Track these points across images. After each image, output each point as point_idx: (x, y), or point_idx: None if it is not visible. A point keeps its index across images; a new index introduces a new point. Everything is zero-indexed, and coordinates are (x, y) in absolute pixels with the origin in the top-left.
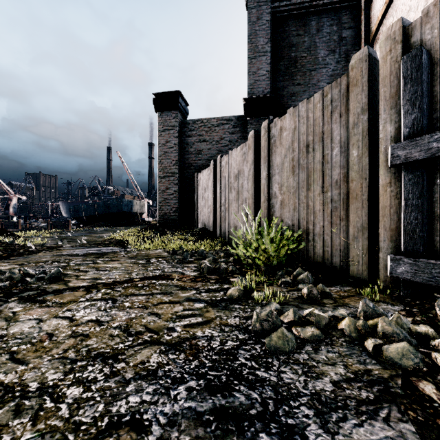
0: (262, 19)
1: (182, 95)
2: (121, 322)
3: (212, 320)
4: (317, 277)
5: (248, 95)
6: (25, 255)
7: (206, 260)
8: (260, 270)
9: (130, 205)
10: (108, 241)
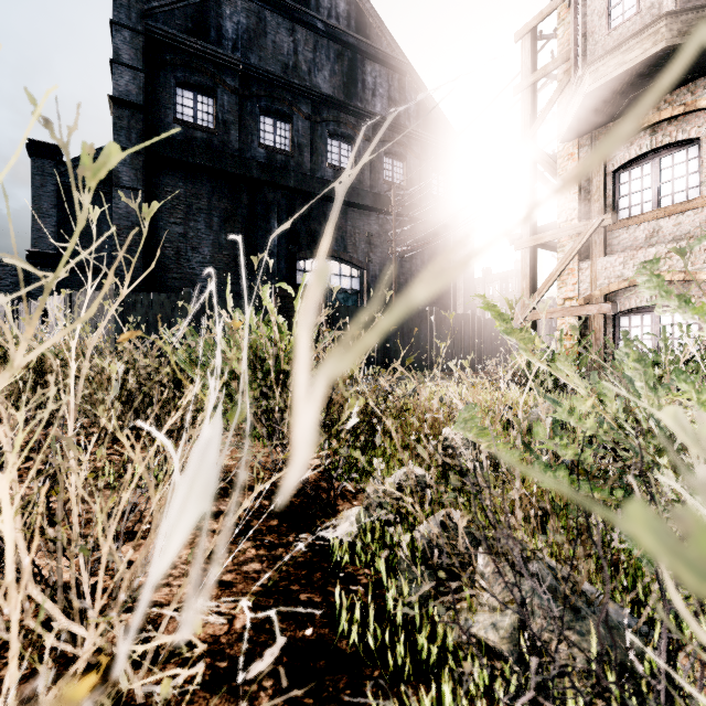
0: (48, 187)
1: None
2: None
3: None
4: None
5: (32, 247)
6: None
7: None
8: None
9: None
10: None
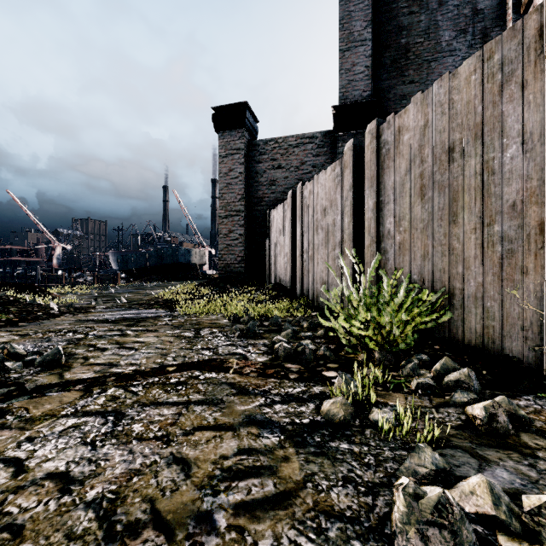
0: None
1: (250, 107)
2: (107, 485)
3: (296, 492)
4: (479, 375)
5: (339, 101)
6: (39, 320)
7: (282, 334)
8: (371, 356)
9: (187, 254)
10: (154, 301)
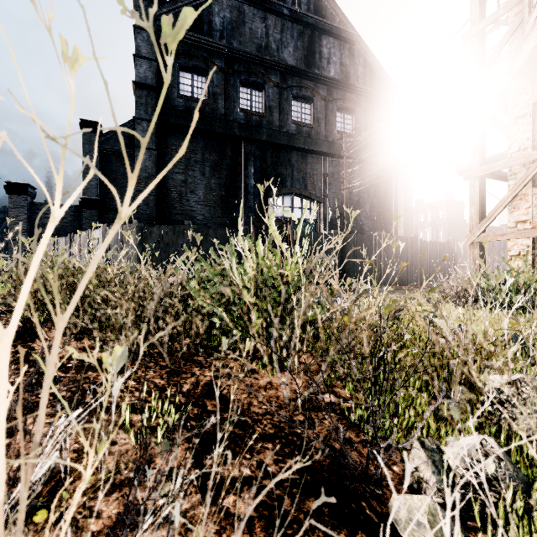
0: (93, 152)
1: (31, 185)
2: None
3: None
4: None
5: (83, 195)
6: None
7: None
8: None
9: None
10: None
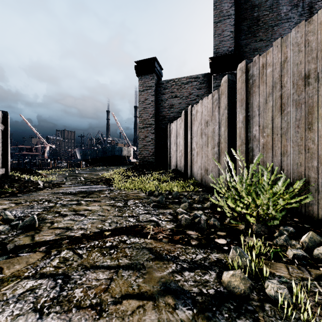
0: None
1: (157, 60)
2: None
3: None
4: None
5: (214, 54)
6: (30, 192)
7: (181, 206)
8: (249, 227)
9: (120, 150)
10: (100, 179)
